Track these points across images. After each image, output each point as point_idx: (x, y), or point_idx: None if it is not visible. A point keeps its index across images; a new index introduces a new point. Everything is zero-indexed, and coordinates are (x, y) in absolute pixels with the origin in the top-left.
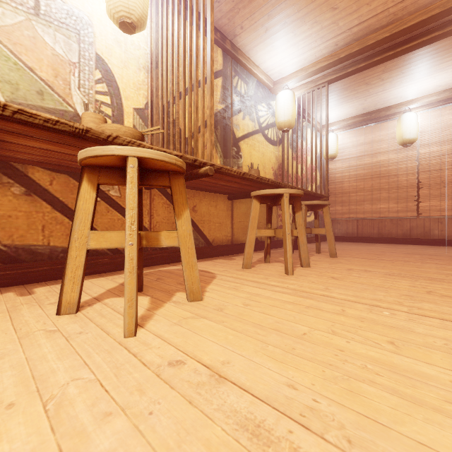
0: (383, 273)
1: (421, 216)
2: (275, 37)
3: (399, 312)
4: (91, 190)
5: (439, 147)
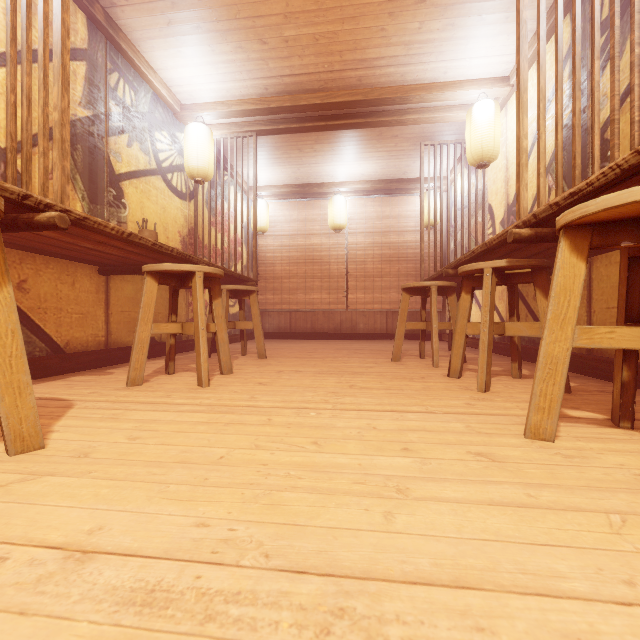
0: (314, 372)
1: (350, 309)
2: (184, 41)
3: (325, 410)
4: None
5: (364, 238)
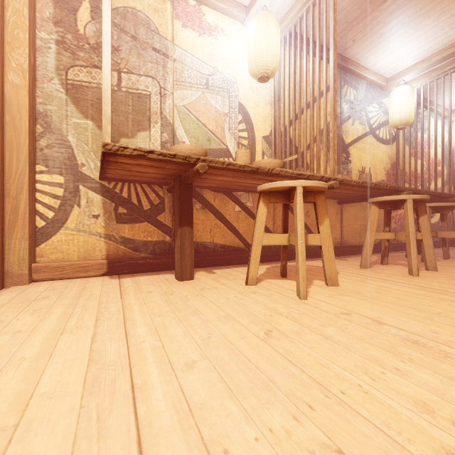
0: None
1: None
2: (391, 39)
3: None
4: (264, 207)
5: None
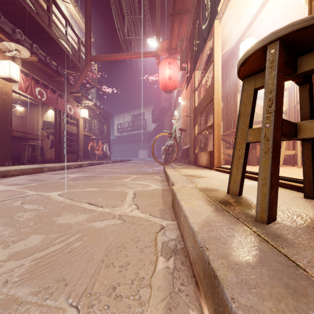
0: None
1: None
2: None
3: None
4: (285, 142)
5: None
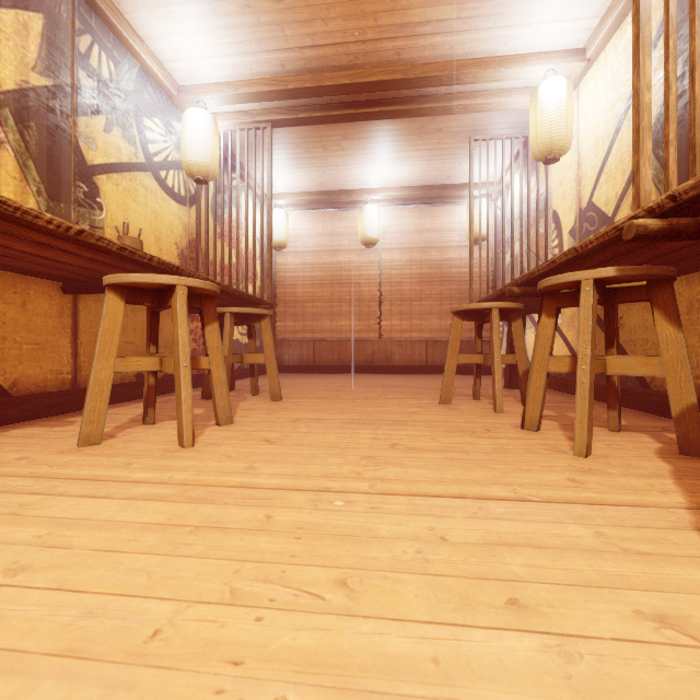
0: (341, 421)
1: (384, 338)
2: None
3: (357, 496)
4: None
5: (400, 255)
